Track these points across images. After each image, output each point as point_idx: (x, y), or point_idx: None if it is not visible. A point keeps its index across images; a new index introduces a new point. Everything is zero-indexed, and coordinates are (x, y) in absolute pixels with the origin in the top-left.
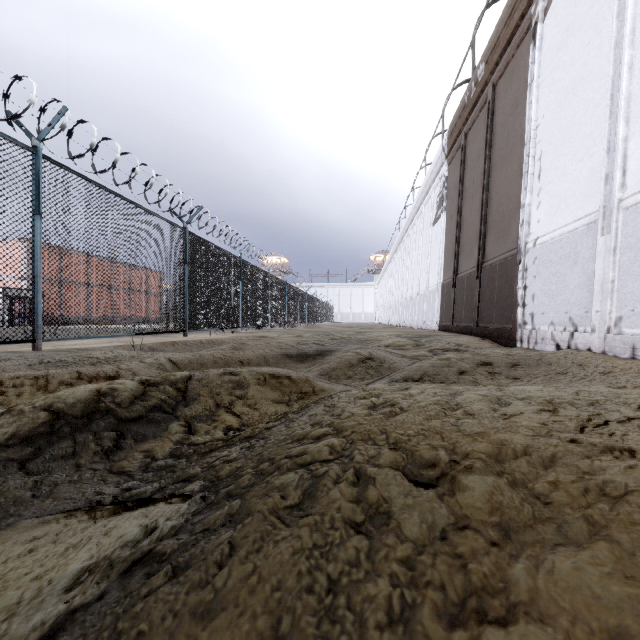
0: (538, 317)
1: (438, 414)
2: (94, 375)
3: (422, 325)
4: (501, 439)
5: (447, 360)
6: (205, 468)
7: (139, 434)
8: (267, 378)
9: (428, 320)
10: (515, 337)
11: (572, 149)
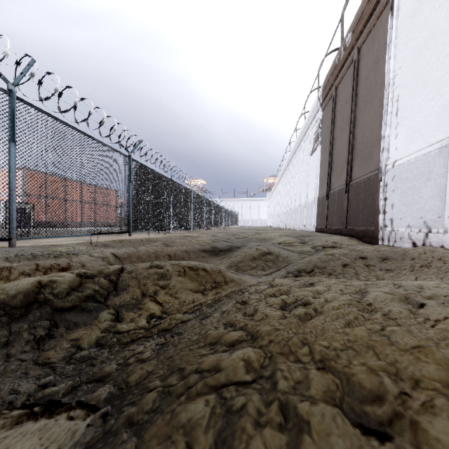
0: (396, 221)
1: (357, 318)
2: (49, 267)
3: (303, 228)
4: (448, 358)
5: (332, 255)
6: (120, 366)
7: (71, 323)
8: (186, 270)
9: (307, 224)
10: (377, 237)
11: (425, 91)
